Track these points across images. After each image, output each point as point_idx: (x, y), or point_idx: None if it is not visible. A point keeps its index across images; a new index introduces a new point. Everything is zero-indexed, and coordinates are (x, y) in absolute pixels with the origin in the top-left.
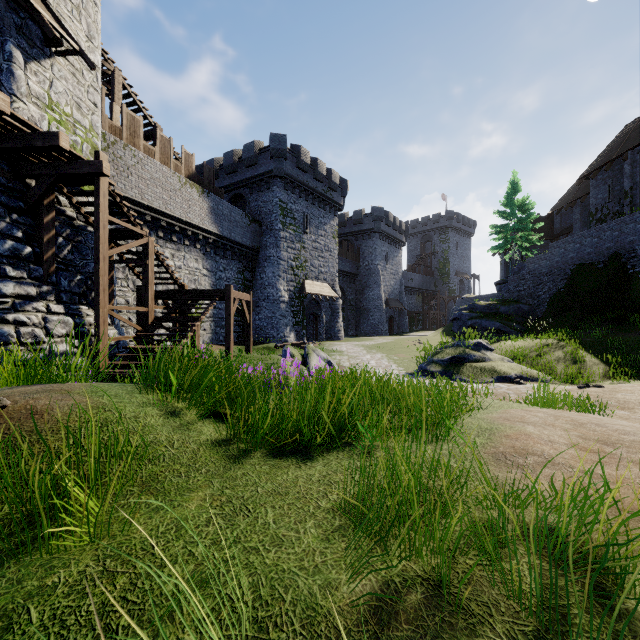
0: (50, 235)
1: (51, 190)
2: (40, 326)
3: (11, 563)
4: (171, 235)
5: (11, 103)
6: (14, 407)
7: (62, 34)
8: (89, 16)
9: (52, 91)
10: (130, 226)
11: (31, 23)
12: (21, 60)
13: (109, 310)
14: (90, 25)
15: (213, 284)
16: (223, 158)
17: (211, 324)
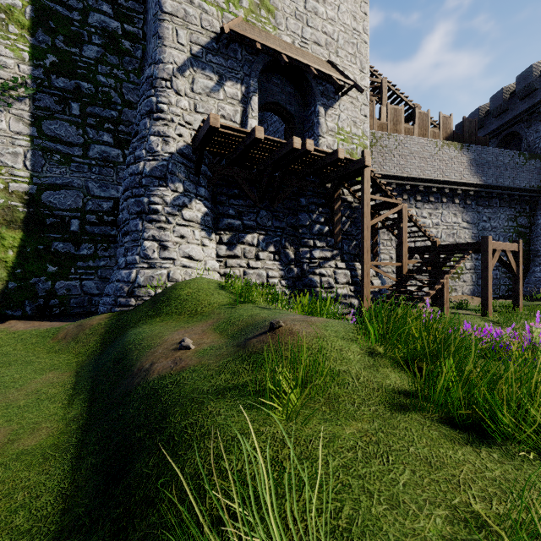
0: (337, 217)
1: (337, 187)
2: (331, 277)
3: (255, 410)
4: (428, 197)
5: (318, 141)
6: (285, 327)
7: (343, 81)
8: (361, 55)
9: (339, 122)
10: (386, 199)
11: (328, 85)
12: (323, 112)
13: (371, 265)
14: (362, 61)
15: (474, 236)
16: (489, 103)
17: (471, 276)
